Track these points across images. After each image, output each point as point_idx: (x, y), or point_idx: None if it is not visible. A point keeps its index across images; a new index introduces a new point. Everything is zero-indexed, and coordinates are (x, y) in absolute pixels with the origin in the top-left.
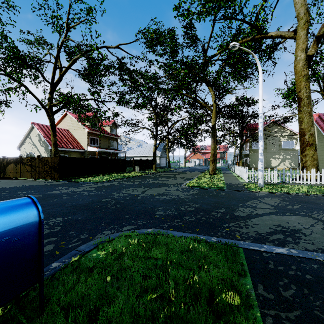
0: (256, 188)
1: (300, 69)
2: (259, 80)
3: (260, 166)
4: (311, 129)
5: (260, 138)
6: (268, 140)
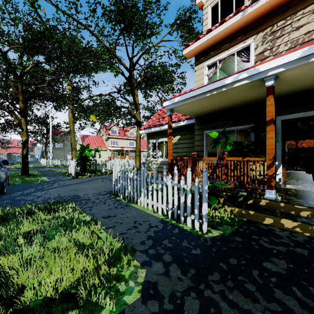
0: (48, 166)
1: (70, 117)
2: (50, 122)
3: (50, 158)
4: (74, 143)
5: (50, 146)
6: (65, 143)
